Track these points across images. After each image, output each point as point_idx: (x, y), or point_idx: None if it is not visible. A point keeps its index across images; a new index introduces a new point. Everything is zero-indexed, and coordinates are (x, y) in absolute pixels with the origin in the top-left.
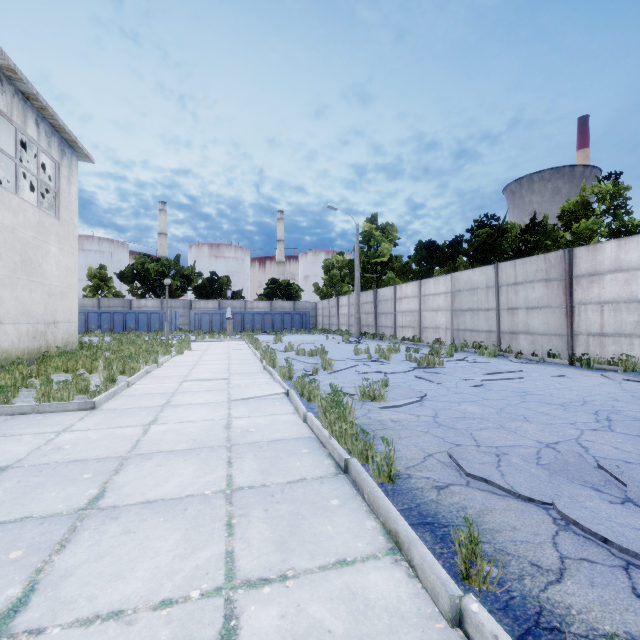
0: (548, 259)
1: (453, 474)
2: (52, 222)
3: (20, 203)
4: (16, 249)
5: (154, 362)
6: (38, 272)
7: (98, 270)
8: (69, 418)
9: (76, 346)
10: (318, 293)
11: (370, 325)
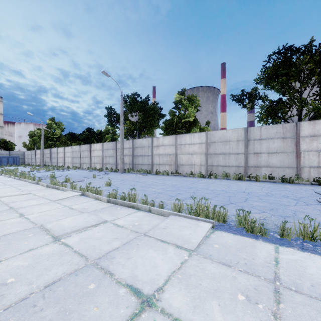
0: (88, 146)
1: None
2: None
3: None
4: None
5: None
6: None
7: None
8: None
9: None
10: (25, 147)
11: (49, 162)
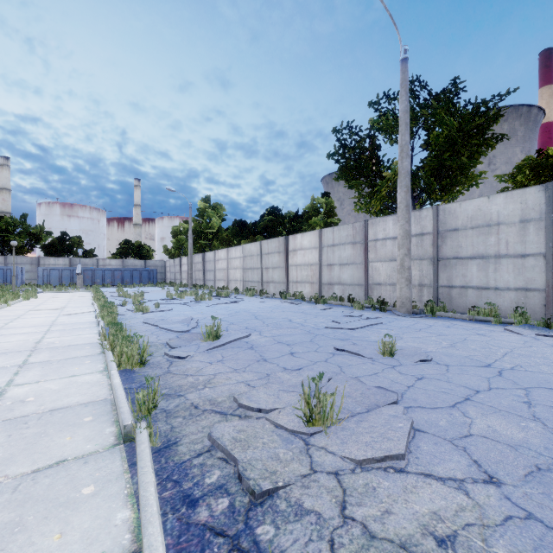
0: (279, 241)
1: (141, 324)
2: None
3: None
4: None
5: (5, 302)
6: None
7: None
8: None
9: None
10: (167, 253)
11: (201, 279)
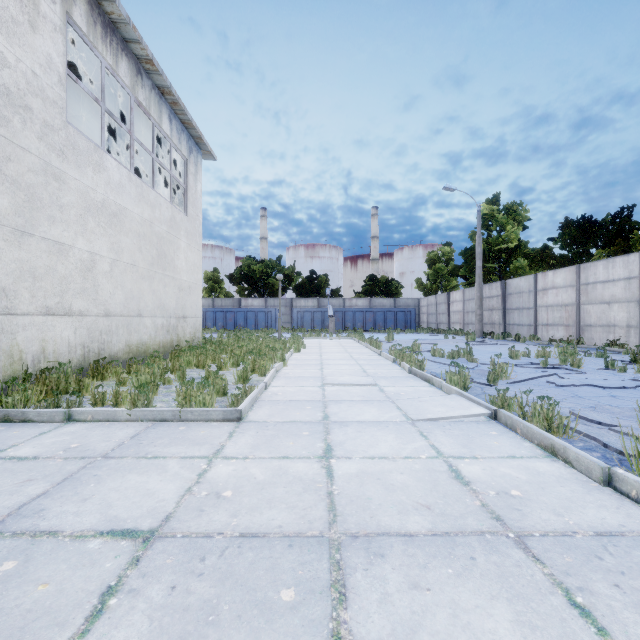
0: None
1: None
2: (182, 218)
3: (156, 197)
4: (153, 243)
5: (281, 360)
6: (171, 267)
7: (212, 273)
8: (215, 432)
9: (201, 341)
10: (421, 289)
11: (495, 323)
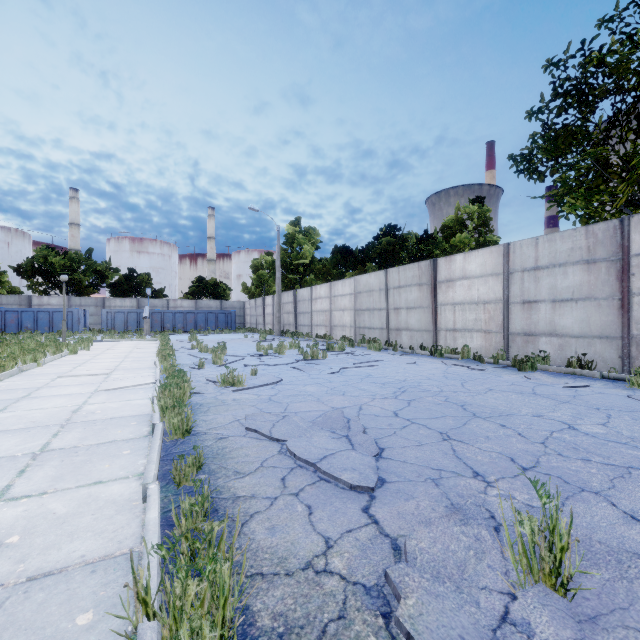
0: (420, 267)
1: (241, 430)
2: None
3: None
4: None
5: (33, 361)
6: None
7: None
8: None
9: None
10: (246, 292)
11: (291, 324)
